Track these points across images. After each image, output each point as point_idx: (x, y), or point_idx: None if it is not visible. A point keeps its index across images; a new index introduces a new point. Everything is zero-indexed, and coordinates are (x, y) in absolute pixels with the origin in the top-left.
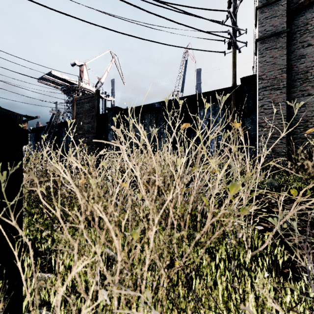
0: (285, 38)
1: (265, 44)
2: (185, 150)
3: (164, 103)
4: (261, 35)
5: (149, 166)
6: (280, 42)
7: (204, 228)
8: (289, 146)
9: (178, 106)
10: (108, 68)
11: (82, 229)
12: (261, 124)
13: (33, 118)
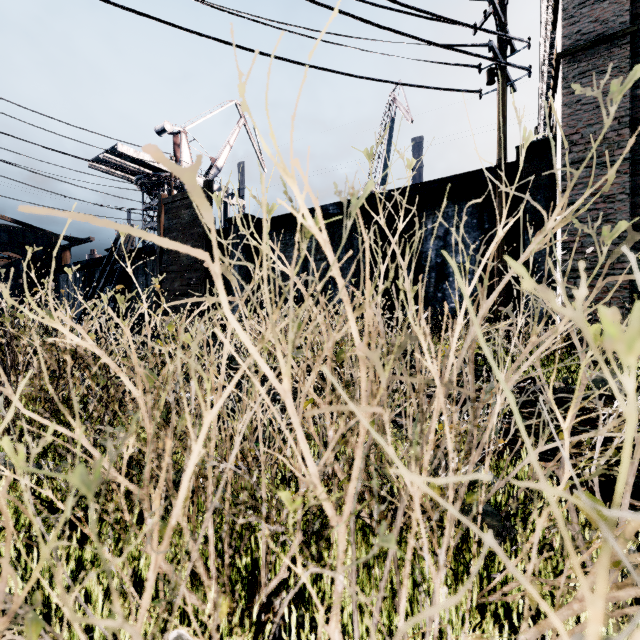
0: (628, 46)
1: (578, 64)
2: (393, 305)
3: (348, 206)
4: (569, 43)
5: (327, 345)
6: (616, 58)
7: (562, 610)
8: (638, 294)
9: (377, 211)
10: (231, 139)
11: (41, 624)
12: (570, 246)
13: (81, 242)
